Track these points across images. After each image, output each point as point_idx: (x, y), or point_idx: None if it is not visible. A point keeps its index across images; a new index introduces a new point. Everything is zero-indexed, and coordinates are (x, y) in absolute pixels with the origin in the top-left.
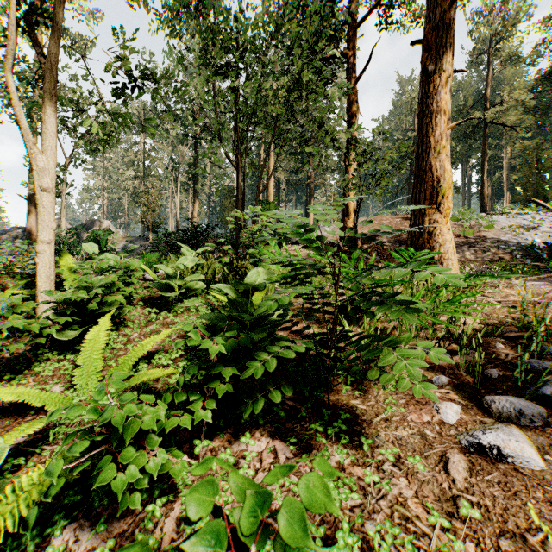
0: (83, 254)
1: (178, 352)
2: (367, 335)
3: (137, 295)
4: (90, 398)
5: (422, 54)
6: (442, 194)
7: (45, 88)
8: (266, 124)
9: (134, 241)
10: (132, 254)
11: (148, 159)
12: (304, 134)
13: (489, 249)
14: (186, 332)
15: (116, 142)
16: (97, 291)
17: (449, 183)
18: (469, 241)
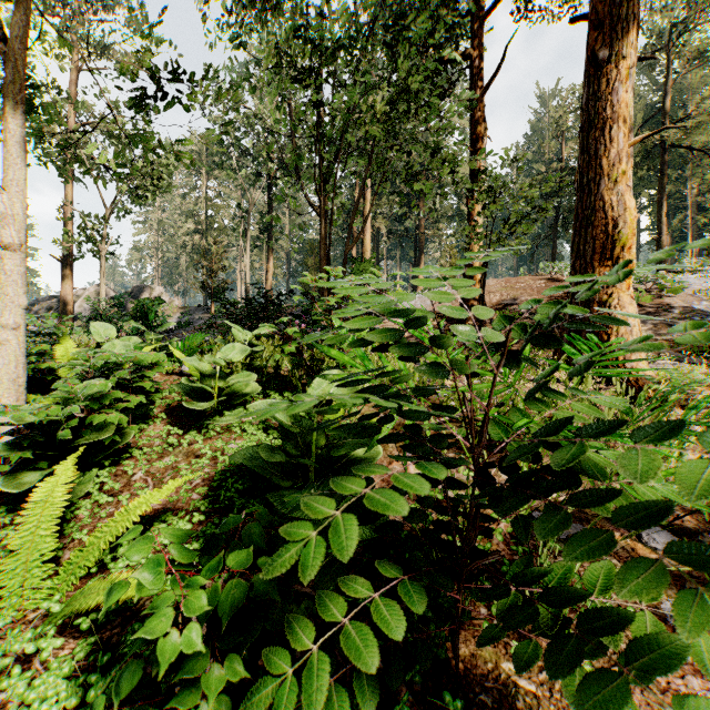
0: (128, 329)
1: (194, 517)
2: (562, 589)
3: (161, 401)
4: (23, 615)
5: (588, 35)
6: (622, 244)
7: (7, 90)
8: (359, 154)
9: (192, 312)
10: (188, 329)
11: (212, 207)
12: (410, 165)
13: (676, 323)
14: (216, 474)
15: (170, 187)
16: (71, 410)
17: (633, 227)
18: (646, 312)
